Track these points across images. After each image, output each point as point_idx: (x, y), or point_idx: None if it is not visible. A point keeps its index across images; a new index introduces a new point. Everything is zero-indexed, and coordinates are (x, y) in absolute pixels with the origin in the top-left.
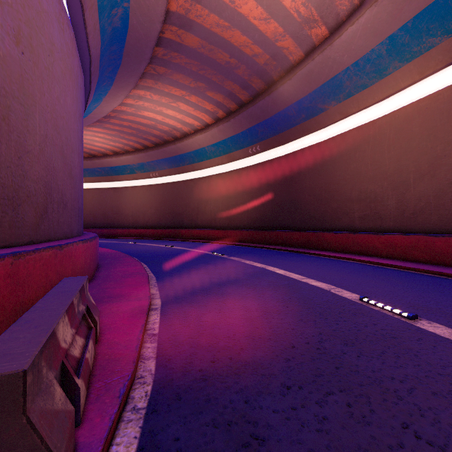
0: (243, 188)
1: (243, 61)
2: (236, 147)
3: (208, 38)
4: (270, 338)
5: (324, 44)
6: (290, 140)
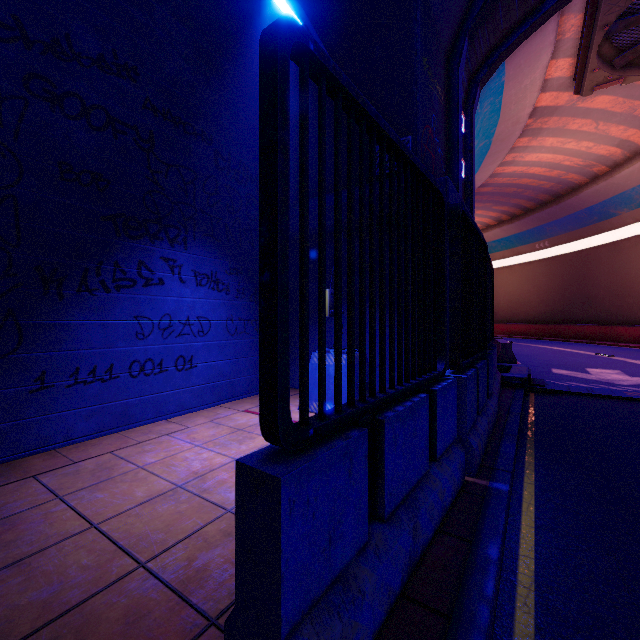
0: (528, 283)
1: (529, 189)
2: (521, 243)
3: (500, 186)
4: (541, 355)
5: (606, 175)
6: (583, 237)
